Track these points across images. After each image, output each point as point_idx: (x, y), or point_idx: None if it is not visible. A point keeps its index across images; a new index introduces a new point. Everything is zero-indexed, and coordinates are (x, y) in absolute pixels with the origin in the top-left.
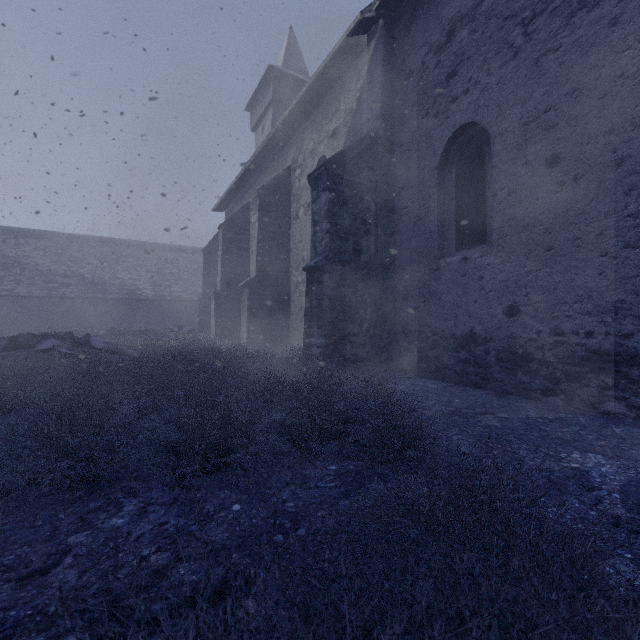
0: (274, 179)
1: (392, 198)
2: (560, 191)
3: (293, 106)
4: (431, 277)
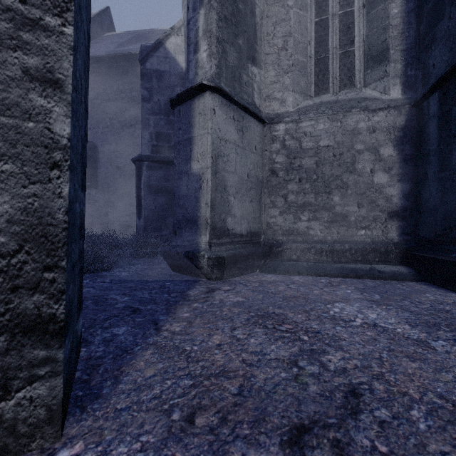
0: None
1: None
2: (120, 178)
3: None
4: None
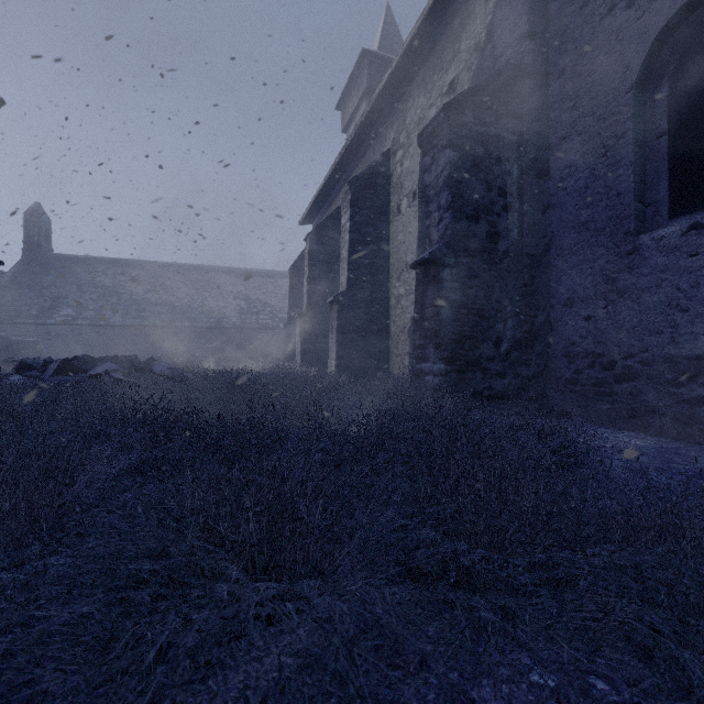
0: (369, 167)
1: (545, 156)
2: None
3: (394, 66)
4: (620, 266)
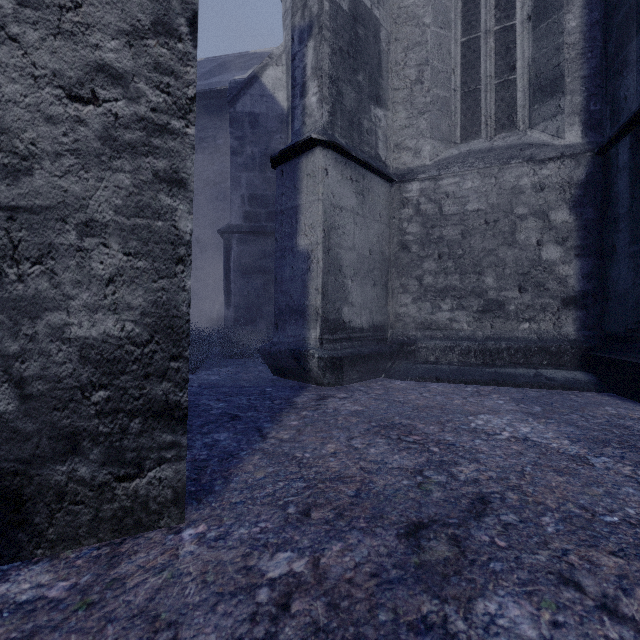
0: None
1: None
2: (201, 254)
3: None
4: None
